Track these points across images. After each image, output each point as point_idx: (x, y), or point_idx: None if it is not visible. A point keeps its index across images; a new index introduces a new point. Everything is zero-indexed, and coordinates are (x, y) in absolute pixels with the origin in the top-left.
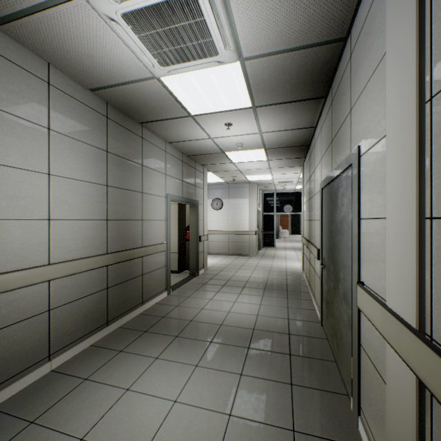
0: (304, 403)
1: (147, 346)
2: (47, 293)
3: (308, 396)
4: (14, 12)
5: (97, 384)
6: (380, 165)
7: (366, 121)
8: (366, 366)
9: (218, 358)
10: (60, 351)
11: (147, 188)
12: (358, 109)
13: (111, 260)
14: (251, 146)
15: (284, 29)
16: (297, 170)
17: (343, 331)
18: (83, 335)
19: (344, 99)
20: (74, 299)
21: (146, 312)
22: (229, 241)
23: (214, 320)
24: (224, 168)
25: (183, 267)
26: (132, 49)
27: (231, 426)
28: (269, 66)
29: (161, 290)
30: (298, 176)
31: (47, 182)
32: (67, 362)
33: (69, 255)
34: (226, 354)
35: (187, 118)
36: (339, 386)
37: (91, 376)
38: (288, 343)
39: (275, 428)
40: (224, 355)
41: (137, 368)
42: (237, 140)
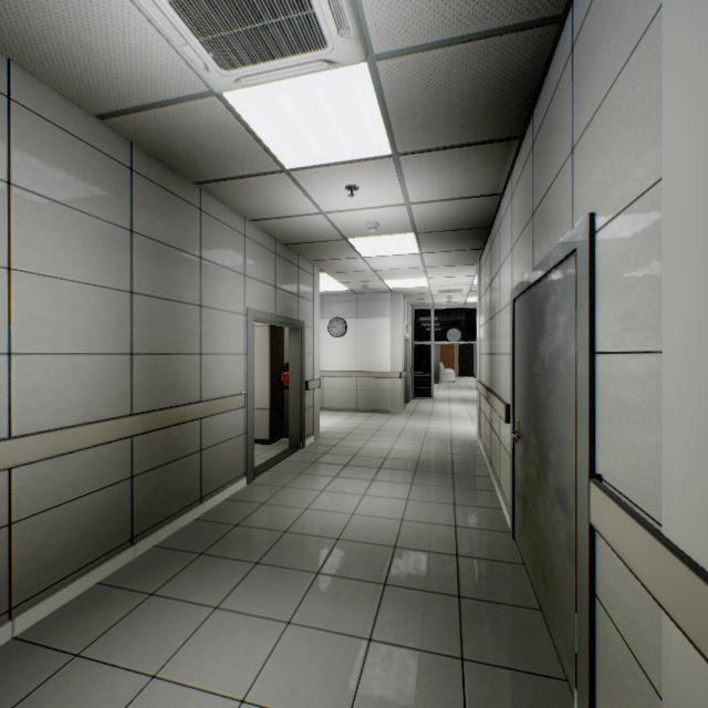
0: (486, 700)
1: (201, 583)
2: (6, 492)
3: (493, 685)
4: None
5: (97, 665)
6: (642, 244)
7: (609, 163)
8: (607, 640)
9: (328, 606)
10: (33, 598)
11: (209, 298)
12: (590, 144)
13: (139, 426)
14: (392, 228)
15: None
16: (469, 271)
17: (557, 560)
18: (83, 566)
19: (559, 132)
20: (63, 500)
21: (207, 516)
22: (357, 389)
23: (326, 529)
24: (349, 267)
25: (279, 432)
26: (163, 32)
27: None
28: (421, 73)
29: (237, 475)
30: (471, 280)
31: (5, 283)
32: (48, 620)
33: (54, 419)
34: (344, 598)
35: (279, 176)
36: (550, 662)
37: (87, 649)
38: (455, 574)
39: None
40: (341, 601)
41: (177, 631)
42: (368, 216)
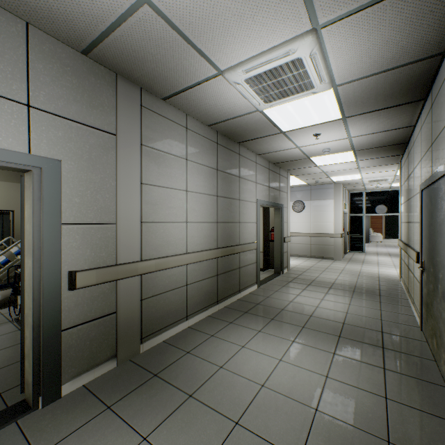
0: (397, 383)
1: (249, 322)
2: (186, 273)
3: (401, 379)
4: (177, 91)
5: (220, 339)
6: None
7: None
8: None
9: (311, 339)
10: (192, 315)
11: (242, 196)
12: None
13: (220, 253)
14: (338, 150)
15: (377, 59)
16: (392, 168)
17: (442, 328)
18: (204, 307)
19: (443, 108)
20: (199, 280)
21: (242, 299)
22: (310, 243)
23: (303, 311)
24: (308, 171)
25: (267, 265)
26: (246, 97)
27: (328, 383)
28: (360, 86)
29: (252, 283)
30: (394, 173)
31: (185, 196)
32: (196, 324)
33: (196, 247)
34: (318, 337)
35: (278, 135)
36: (437, 379)
37: (215, 334)
38: (380, 339)
39: (368, 392)
40: (317, 338)
41: (246, 335)
42: (324, 146)
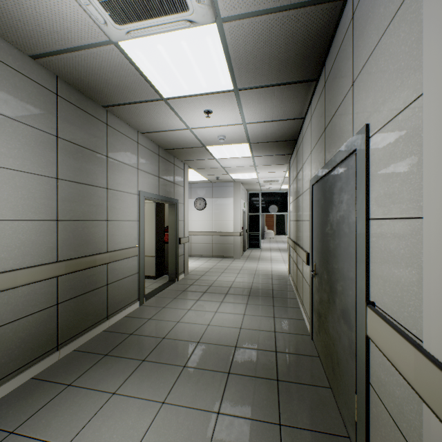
0: None
1: (104, 376)
2: None
3: None
4: None
5: (25, 440)
6: (405, 142)
7: (380, 89)
8: (379, 415)
9: (191, 390)
10: None
11: (113, 183)
12: (365, 78)
13: (62, 269)
14: (234, 139)
15: None
16: (283, 168)
17: (342, 357)
18: (20, 367)
19: (343, 73)
20: (5, 322)
21: (111, 328)
22: (212, 243)
23: (191, 336)
24: (207, 165)
25: (162, 271)
26: None
27: None
28: (252, 32)
29: (132, 300)
30: (284, 174)
31: None
32: None
33: None
34: (201, 383)
35: (160, 102)
36: (337, 425)
37: (19, 427)
38: (275, 364)
39: None
40: (199, 385)
41: (85, 411)
42: (218, 131)
